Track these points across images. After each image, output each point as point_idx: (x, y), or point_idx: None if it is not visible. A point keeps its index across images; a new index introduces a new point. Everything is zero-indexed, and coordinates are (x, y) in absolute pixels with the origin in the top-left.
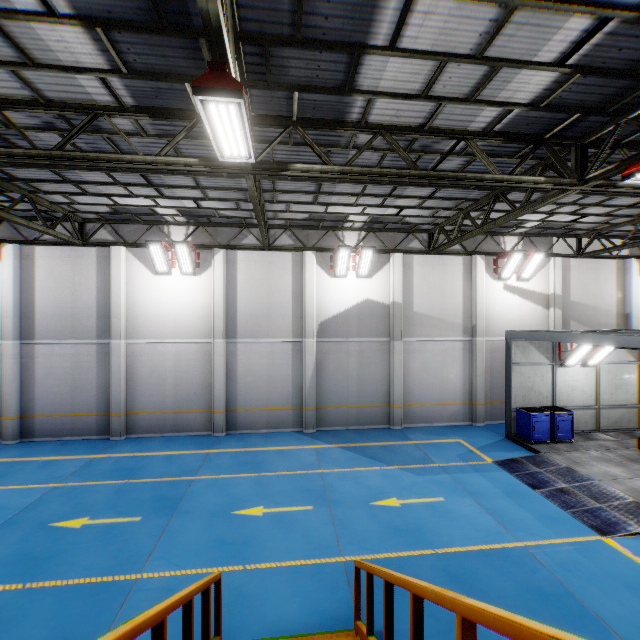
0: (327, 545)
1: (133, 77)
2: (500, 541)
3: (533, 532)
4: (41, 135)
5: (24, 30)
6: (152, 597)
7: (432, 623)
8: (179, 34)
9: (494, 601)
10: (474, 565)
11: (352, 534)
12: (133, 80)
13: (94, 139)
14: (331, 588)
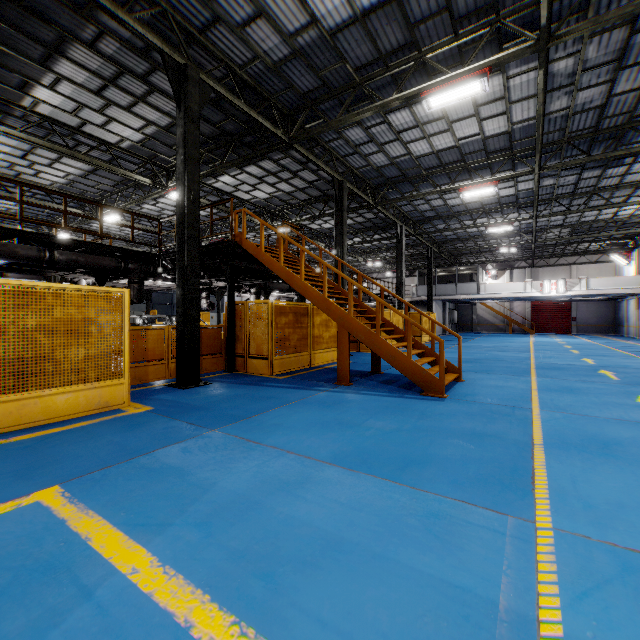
0: (563, 409)
1: (503, 69)
2: (559, 505)
3: (612, 593)
4: (584, 96)
5: (483, 98)
6: (511, 377)
7: (433, 411)
8: (462, 59)
9: (430, 436)
10: (494, 452)
11: (589, 421)
12: (510, 65)
13: (591, 75)
14: (494, 400)
